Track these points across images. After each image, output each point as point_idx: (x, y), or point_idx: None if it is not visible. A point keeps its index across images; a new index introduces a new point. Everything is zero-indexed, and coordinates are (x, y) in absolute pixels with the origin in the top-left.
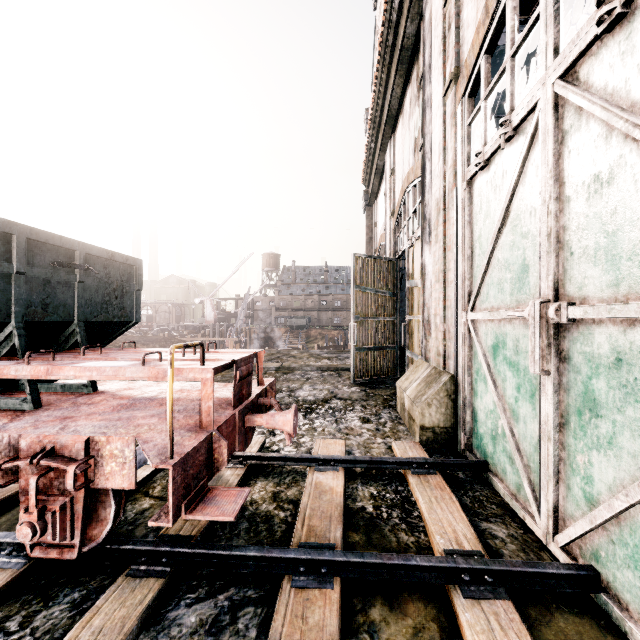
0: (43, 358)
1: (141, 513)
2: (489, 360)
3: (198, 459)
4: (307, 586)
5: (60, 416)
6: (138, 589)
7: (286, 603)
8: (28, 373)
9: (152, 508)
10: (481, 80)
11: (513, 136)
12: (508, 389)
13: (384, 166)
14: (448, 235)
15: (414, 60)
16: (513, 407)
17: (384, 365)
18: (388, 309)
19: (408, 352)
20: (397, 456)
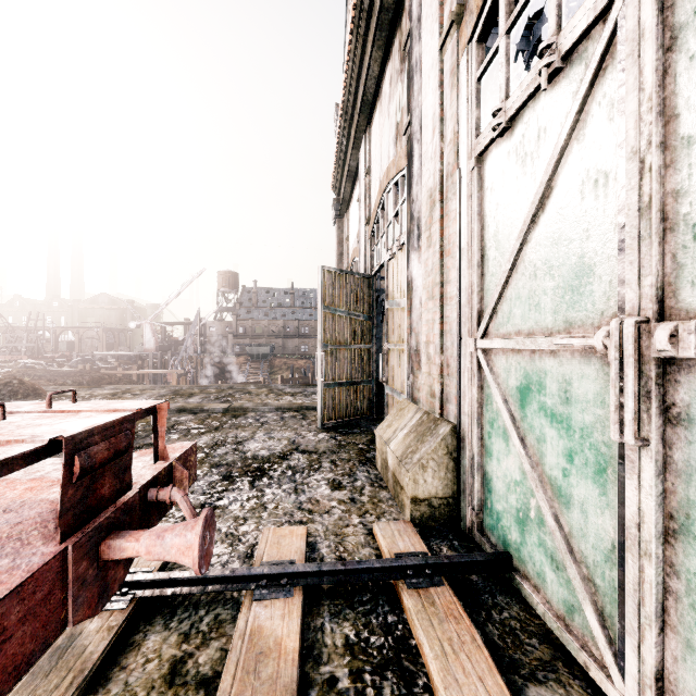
0: None
1: None
2: (513, 408)
3: None
4: None
5: None
6: None
7: None
8: None
9: None
10: (500, 7)
11: (560, 70)
12: (549, 455)
13: (357, 168)
14: (447, 235)
15: (396, 26)
16: (559, 483)
17: (358, 403)
18: (363, 336)
19: (388, 388)
20: (382, 550)
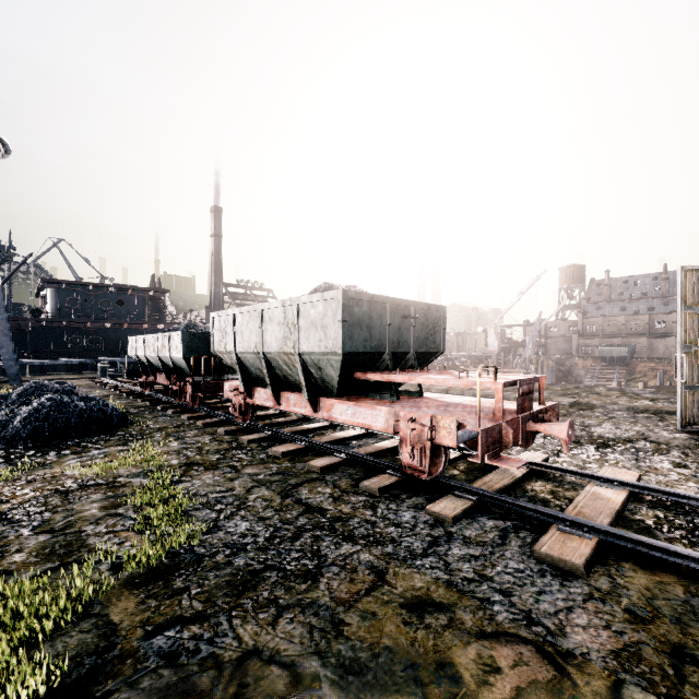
0: (401, 372)
1: (453, 476)
2: None
3: (493, 435)
4: (569, 532)
5: (412, 405)
6: (459, 501)
7: (552, 534)
8: (400, 379)
9: (460, 475)
10: None
11: None
12: None
13: None
14: None
15: None
16: None
17: None
18: None
19: None
20: None
